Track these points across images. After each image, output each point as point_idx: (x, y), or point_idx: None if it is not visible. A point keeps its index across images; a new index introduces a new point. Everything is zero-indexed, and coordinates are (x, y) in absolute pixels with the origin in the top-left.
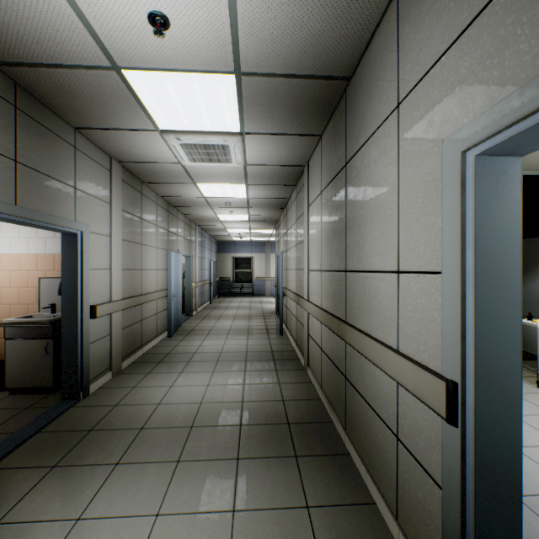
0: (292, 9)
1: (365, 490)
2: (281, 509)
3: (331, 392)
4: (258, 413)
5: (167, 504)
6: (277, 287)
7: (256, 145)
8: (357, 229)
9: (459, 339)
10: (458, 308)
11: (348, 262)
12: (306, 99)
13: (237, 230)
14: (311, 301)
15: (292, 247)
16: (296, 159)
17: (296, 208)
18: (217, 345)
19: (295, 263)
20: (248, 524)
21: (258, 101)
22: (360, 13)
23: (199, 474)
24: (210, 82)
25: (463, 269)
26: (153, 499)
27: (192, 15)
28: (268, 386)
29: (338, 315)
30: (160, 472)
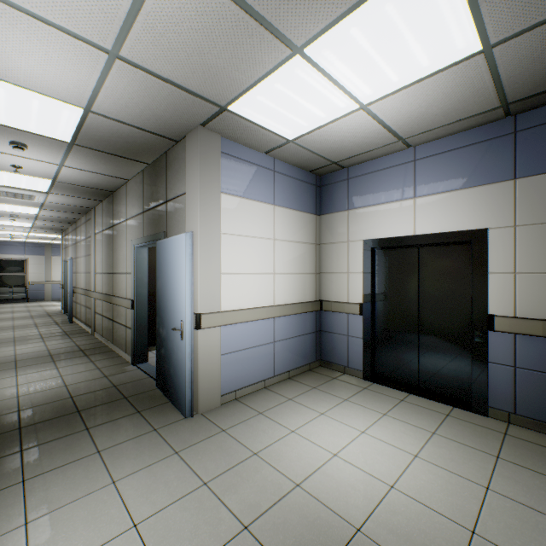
0: (86, 178)
1: (118, 355)
2: (81, 364)
3: (108, 333)
4: (62, 351)
5: (20, 374)
6: (65, 288)
7: (57, 197)
8: (117, 256)
9: (134, 289)
10: (134, 282)
11: (114, 269)
12: (92, 192)
13: (11, 232)
14: (97, 291)
15: (82, 256)
16: (86, 205)
17: (86, 230)
18: (8, 335)
19: (85, 268)
20: (66, 368)
21: (64, 187)
22: (114, 183)
23: (33, 367)
24: (36, 179)
25: (135, 272)
26: (11, 375)
27: (37, 169)
28: (66, 343)
29: (111, 294)
30: (7, 371)
